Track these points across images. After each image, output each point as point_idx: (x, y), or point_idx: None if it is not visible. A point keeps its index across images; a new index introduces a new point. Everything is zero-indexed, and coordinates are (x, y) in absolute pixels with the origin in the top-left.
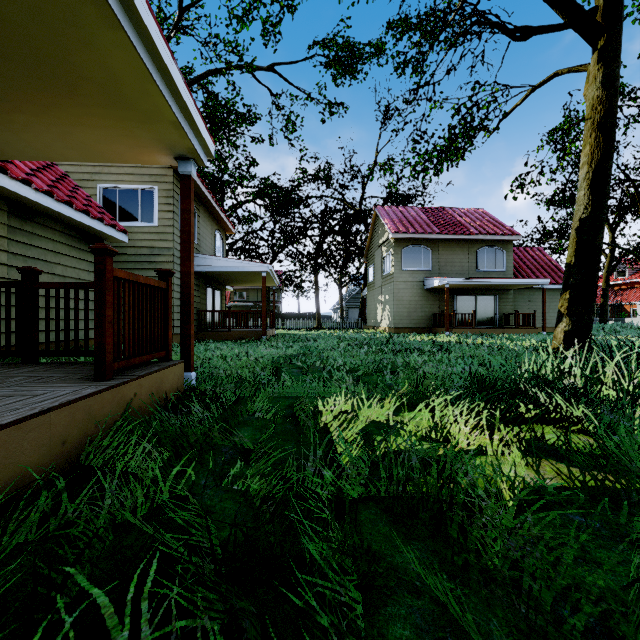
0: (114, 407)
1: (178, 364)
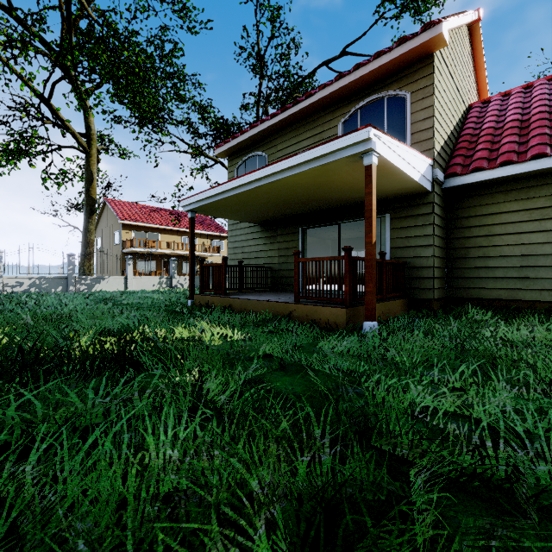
0: (284, 310)
1: (337, 308)
